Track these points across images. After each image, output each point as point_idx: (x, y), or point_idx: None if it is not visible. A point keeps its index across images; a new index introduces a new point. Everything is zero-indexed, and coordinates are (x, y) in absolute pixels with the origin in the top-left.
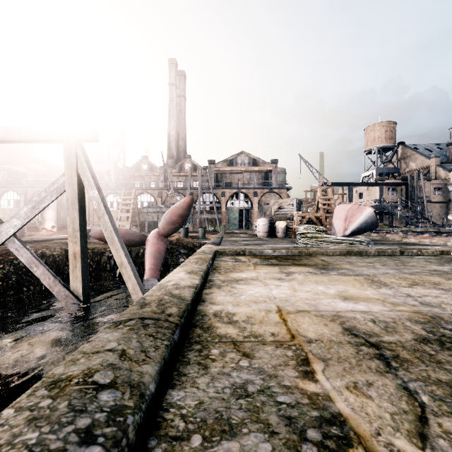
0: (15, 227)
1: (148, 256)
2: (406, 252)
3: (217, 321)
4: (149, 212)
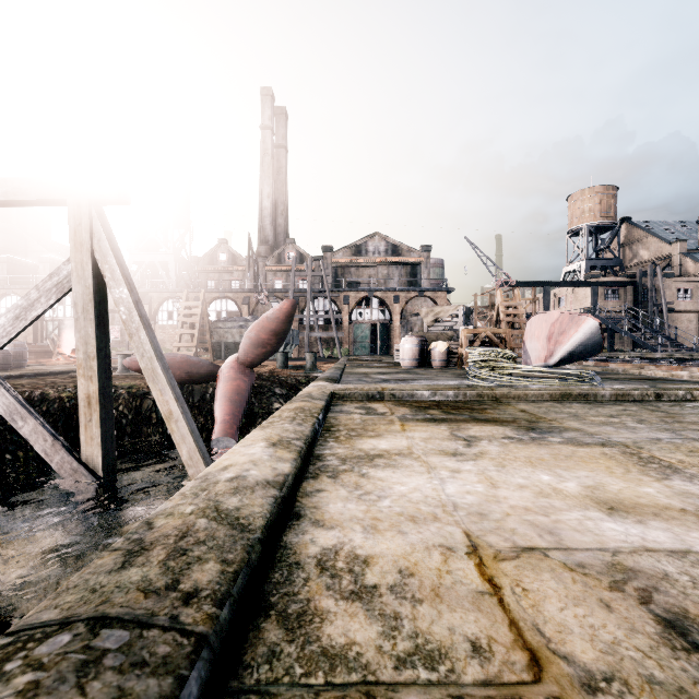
0: None
1: (220, 399)
2: (666, 395)
3: (324, 590)
4: (227, 328)
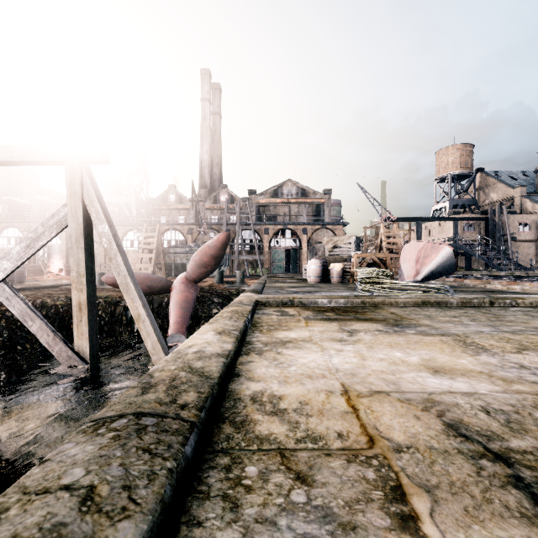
0: (5, 270)
1: (173, 306)
2: (497, 302)
3: (255, 411)
4: (176, 253)
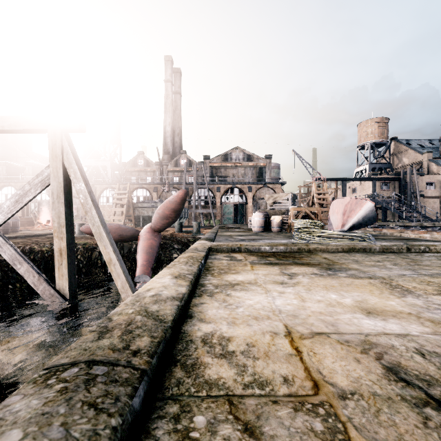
0: None
1: (140, 251)
2: (413, 249)
3: (206, 353)
4: (144, 207)
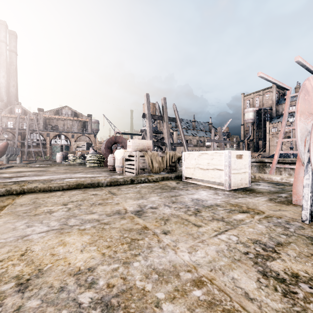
0: None
1: None
2: None
3: None
4: None
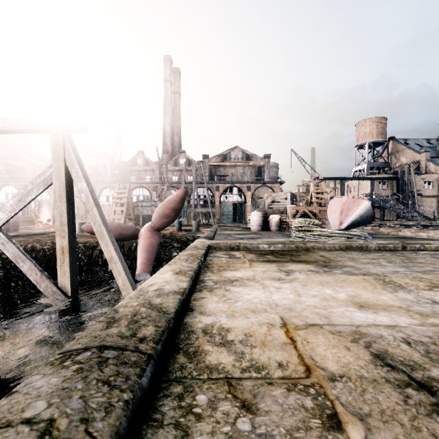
0: (0, 220)
1: (141, 250)
2: (408, 247)
3: (206, 342)
4: (143, 206)
